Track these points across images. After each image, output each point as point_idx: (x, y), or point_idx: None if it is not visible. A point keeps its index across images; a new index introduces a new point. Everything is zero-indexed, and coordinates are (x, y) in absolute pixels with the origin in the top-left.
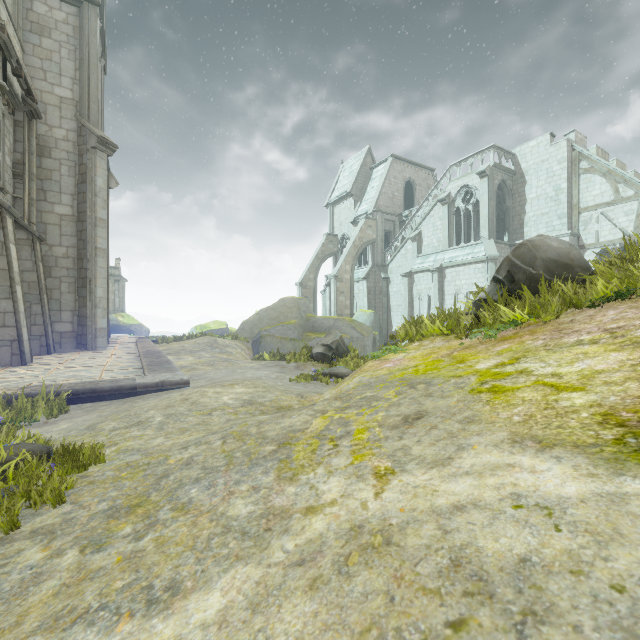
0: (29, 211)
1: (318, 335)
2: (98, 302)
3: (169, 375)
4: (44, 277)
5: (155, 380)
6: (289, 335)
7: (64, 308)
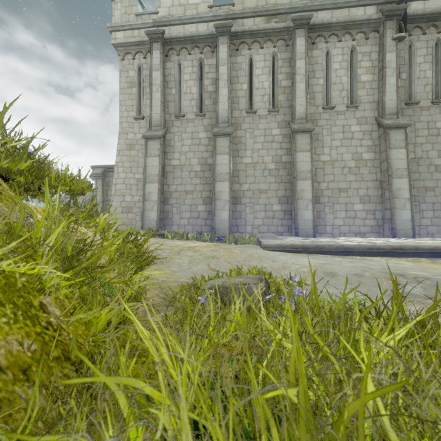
0: None
1: None
2: None
3: (284, 242)
4: None
5: (264, 240)
6: None
7: None
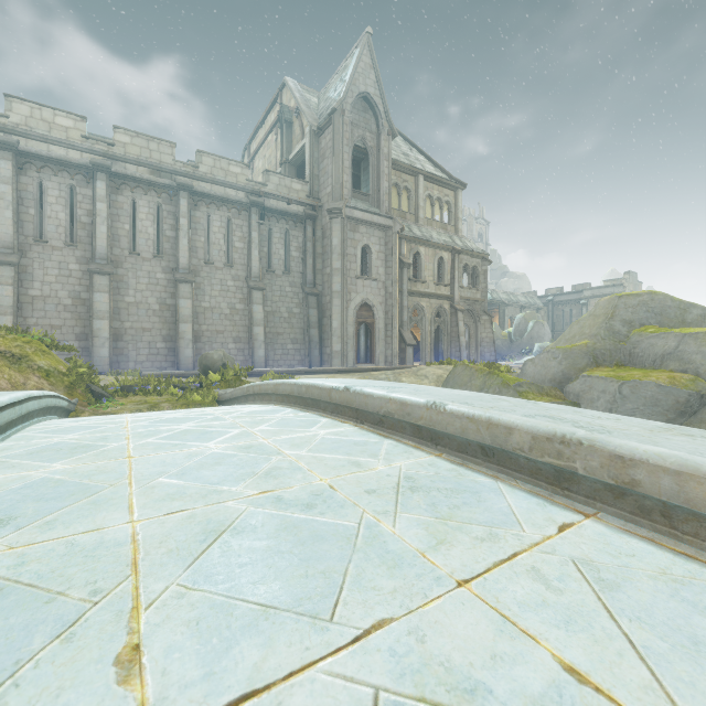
0: (314, 278)
1: (598, 371)
2: (334, 332)
3: (160, 372)
4: (318, 318)
5: (145, 372)
6: (550, 368)
7: (329, 337)
